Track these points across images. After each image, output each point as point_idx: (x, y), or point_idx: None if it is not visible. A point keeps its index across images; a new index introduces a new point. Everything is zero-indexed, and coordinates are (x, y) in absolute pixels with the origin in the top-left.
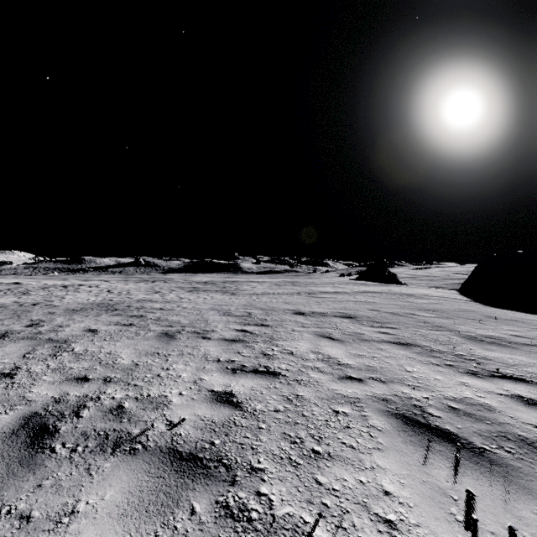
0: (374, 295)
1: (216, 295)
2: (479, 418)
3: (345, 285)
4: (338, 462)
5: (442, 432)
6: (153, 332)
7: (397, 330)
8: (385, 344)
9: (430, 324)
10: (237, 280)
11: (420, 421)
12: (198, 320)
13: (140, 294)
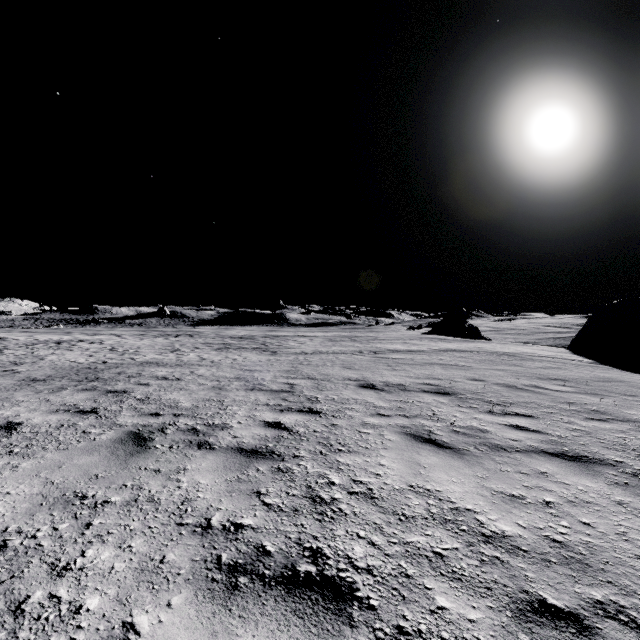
0: (463, 355)
1: (250, 355)
2: None
3: (418, 341)
4: None
5: None
6: (116, 431)
7: (536, 420)
8: (541, 459)
9: (578, 406)
10: (281, 334)
11: None
12: (208, 401)
13: (150, 354)
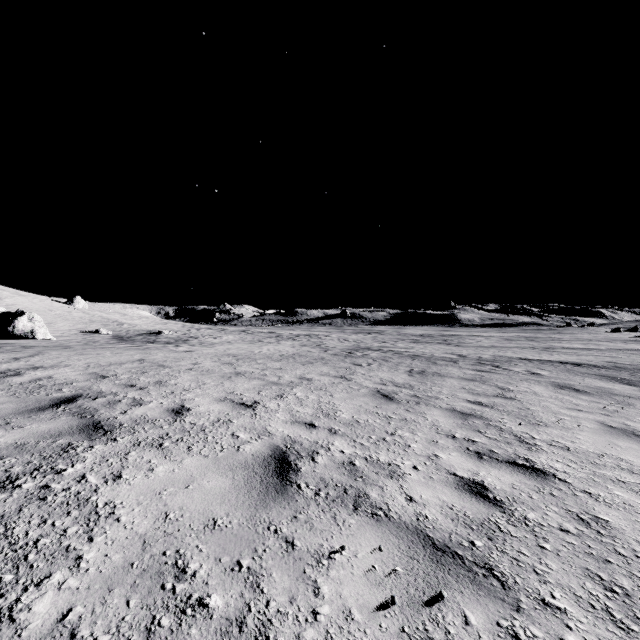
0: (635, 353)
1: (441, 346)
2: (600, 389)
3: (606, 342)
4: (521, 384)
5: (573, 388)
6: (422, 359)
7: (611, 371)
8: (586, 374)
9: None
10: (456, 334)
11: (566, 386)
12: (443, 357)
13: (374, 343)
